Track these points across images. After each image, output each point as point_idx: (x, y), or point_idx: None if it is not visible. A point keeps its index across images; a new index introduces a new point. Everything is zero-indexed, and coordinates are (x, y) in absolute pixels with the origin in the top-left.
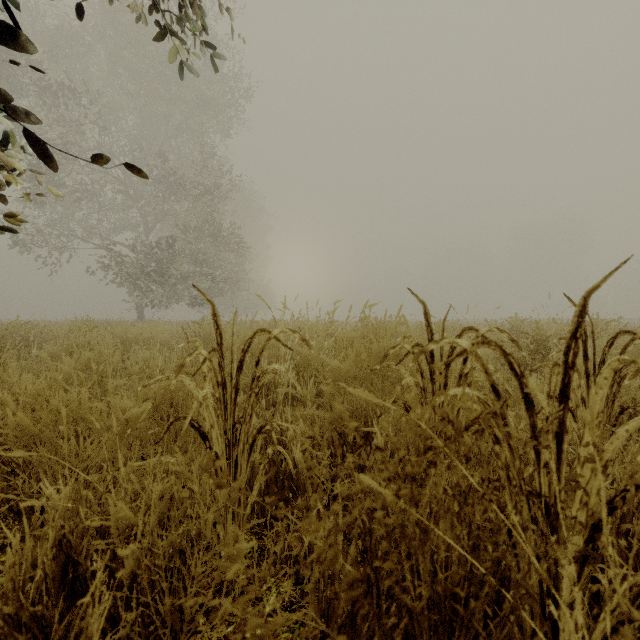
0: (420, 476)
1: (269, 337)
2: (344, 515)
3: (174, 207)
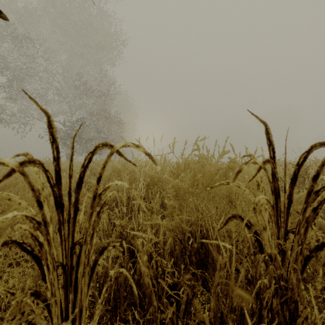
0: (270, 298)
1: (111, 152)
2: (187, 321)
3: (85, 102)
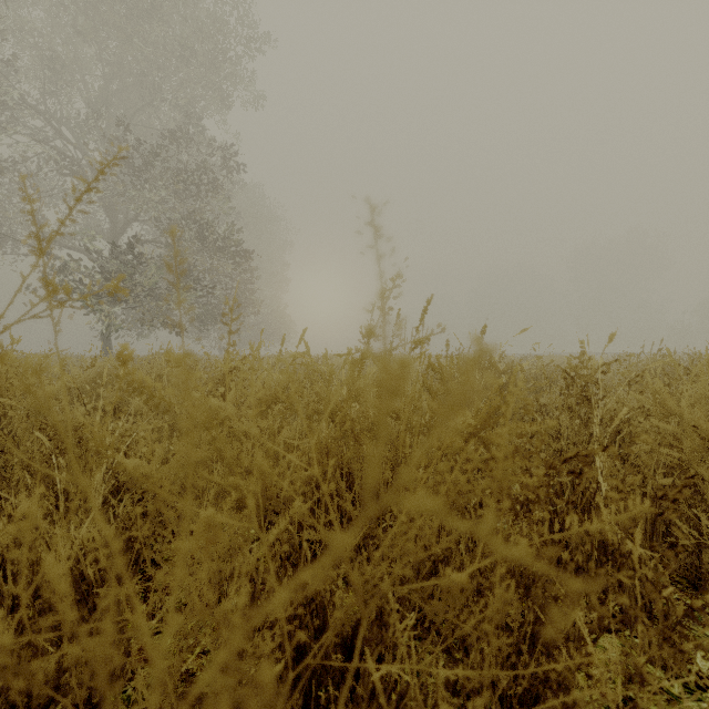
0: None
1: None
2: None
3: (144, 195)
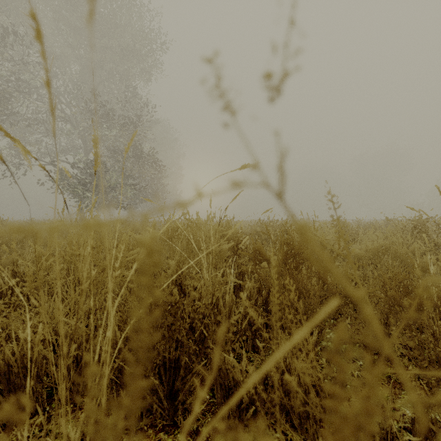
0: None
1: None
2: None
3: (105, 132)
